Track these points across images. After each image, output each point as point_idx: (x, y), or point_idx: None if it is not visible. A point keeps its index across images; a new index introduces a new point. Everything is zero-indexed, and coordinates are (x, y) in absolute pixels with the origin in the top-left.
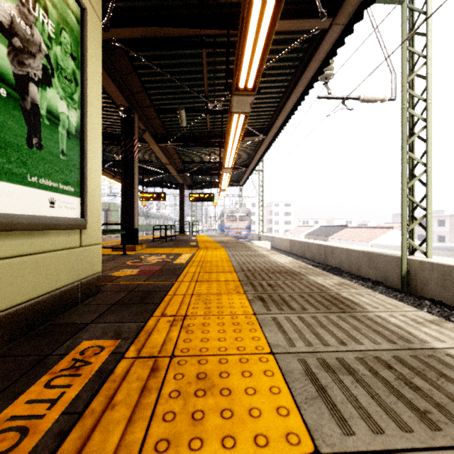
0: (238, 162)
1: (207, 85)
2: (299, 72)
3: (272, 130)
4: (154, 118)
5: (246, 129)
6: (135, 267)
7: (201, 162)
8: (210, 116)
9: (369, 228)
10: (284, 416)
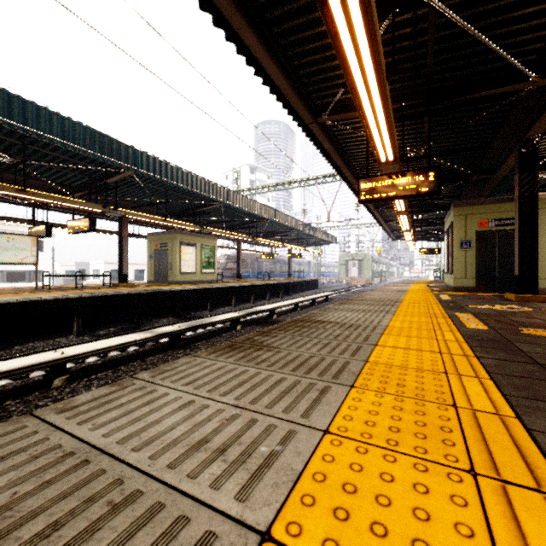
0: None
1: None
2: None
3: None
4: None
5: None
6: None
7: None
8: None
9: None
10: None
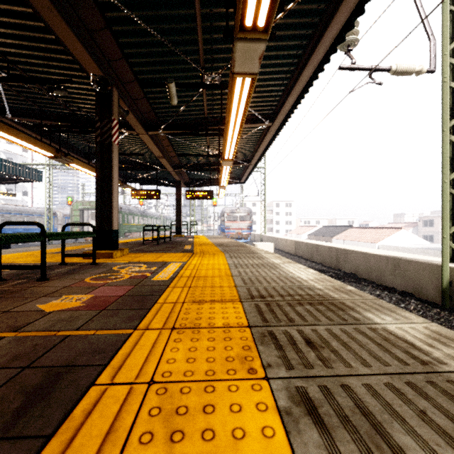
0: (240, 157)
1: (202, 50)
2: (318, 33)
3: (280, 114)
4: (140, 97)
5: (249, 115)
6: (91, 290)
7: (198, 155)
8: (207, 97)
9: (376, 228)
10: None
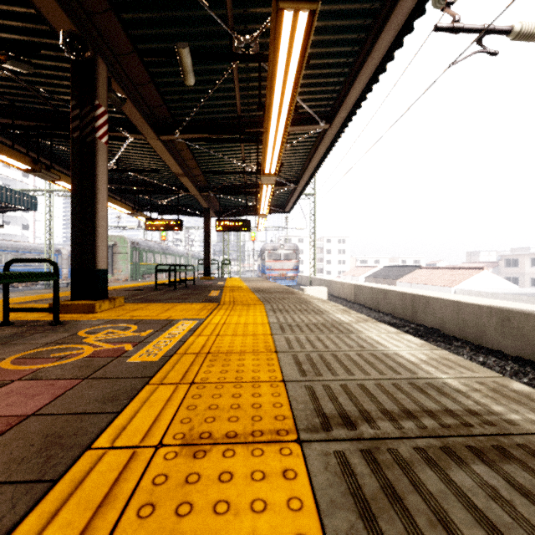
0: (284, 177)
1: None
2: None
3: (342, 110)
4: (144, 82)
5: (298, 114)
6: None
7: (230, 172)
8: (240, 84)
9: (450, 268)
10: None
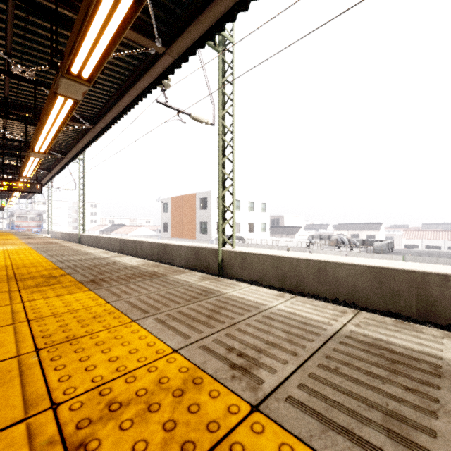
0: None
1: None
2: None
3: None
4: None
5: None
6: None
7: None
8: None
9: (134, 226)
10: (12, 235)
